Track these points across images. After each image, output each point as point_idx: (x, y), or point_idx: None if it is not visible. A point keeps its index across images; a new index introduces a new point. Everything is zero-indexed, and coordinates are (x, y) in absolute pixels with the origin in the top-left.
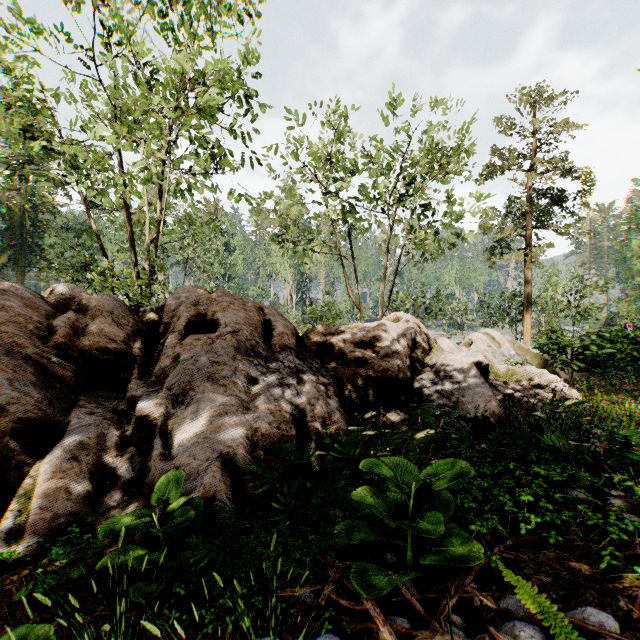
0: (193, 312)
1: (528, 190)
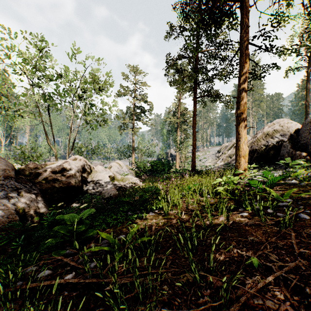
0: None
1: (134, 105)
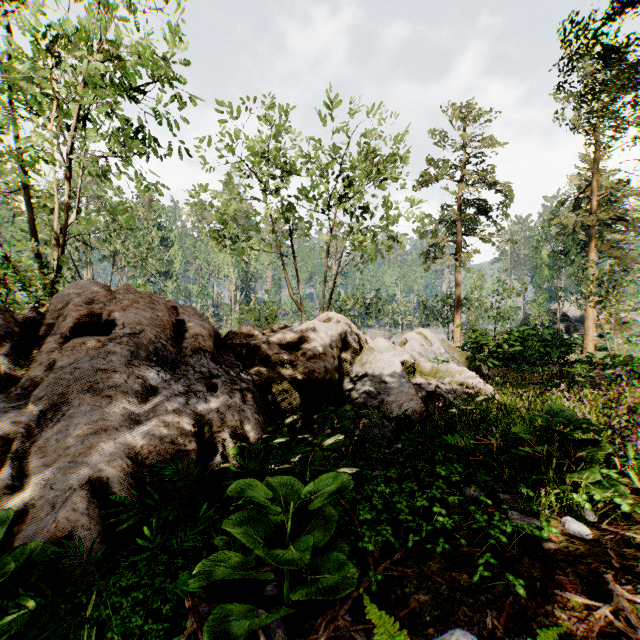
0: (84, 311)
1: (458, 200)
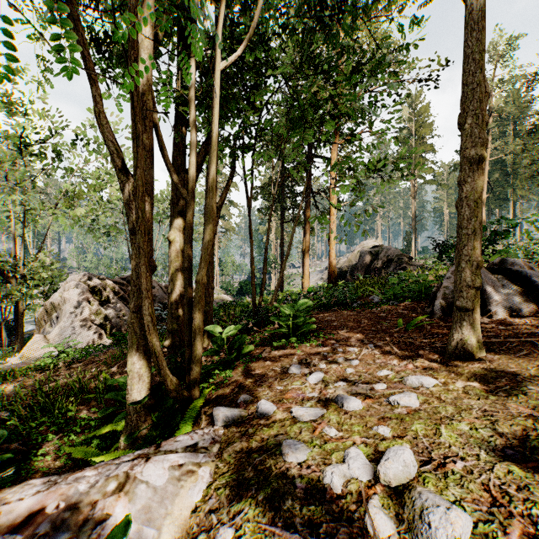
0: None
1: None
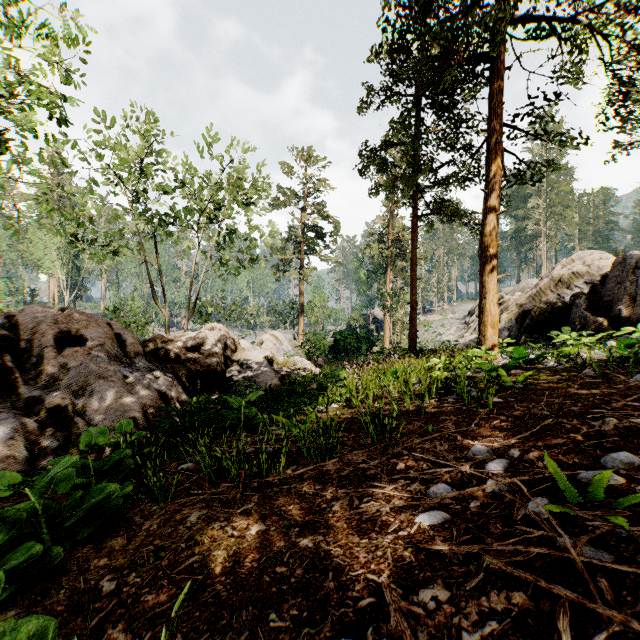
0: (57, 330)
1: (302, 224)
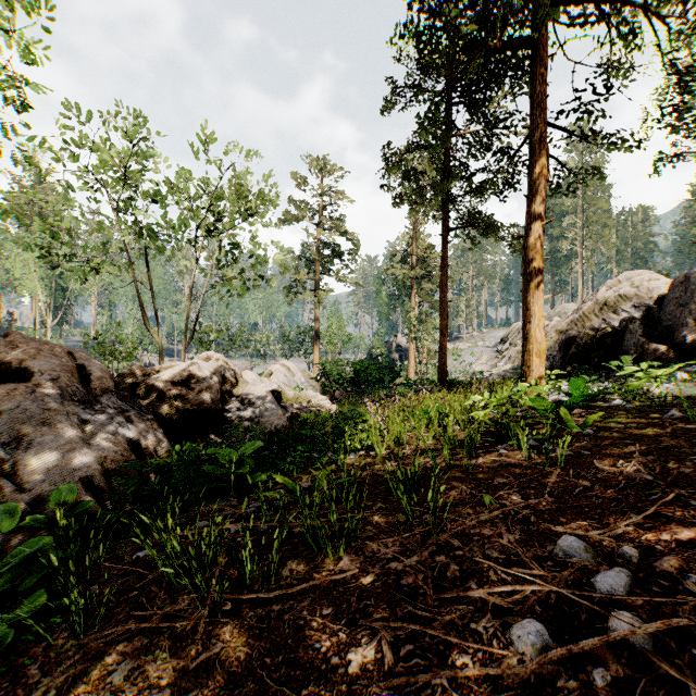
0: None
1: (317, 241)
